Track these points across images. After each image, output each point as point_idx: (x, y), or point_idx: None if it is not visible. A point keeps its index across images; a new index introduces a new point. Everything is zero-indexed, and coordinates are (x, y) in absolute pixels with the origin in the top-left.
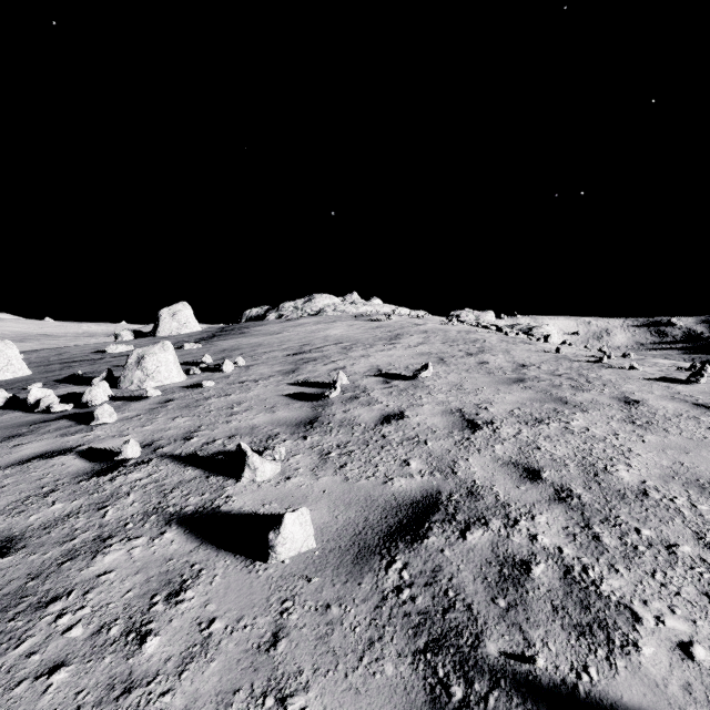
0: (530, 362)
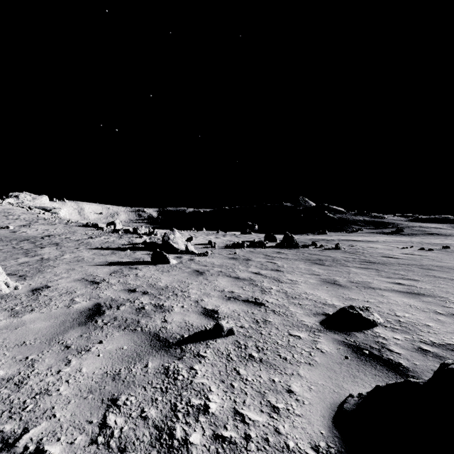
0: (24, 218)
